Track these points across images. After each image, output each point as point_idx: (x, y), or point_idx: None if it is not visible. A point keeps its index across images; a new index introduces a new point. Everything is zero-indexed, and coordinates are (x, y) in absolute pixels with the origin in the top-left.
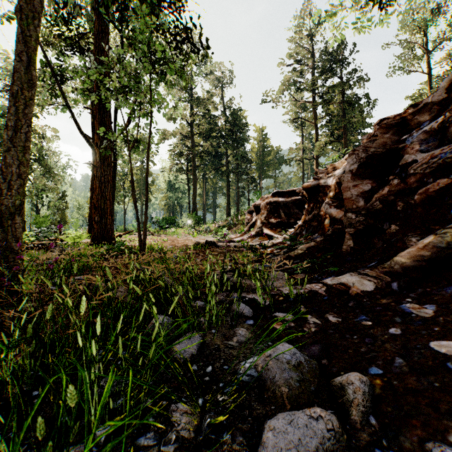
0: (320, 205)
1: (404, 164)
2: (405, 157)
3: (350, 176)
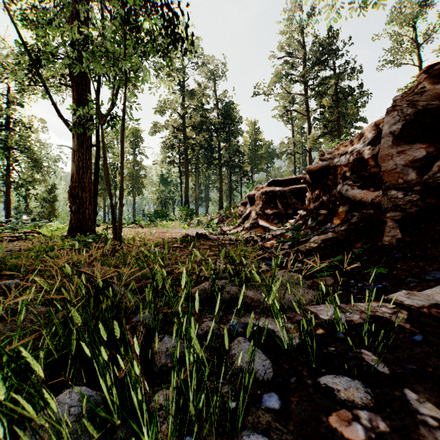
0: (331, 189)
1: None
2: None
3: (391, 140)
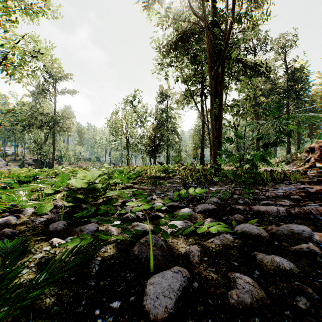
0: None
1: None
2: None
3: None
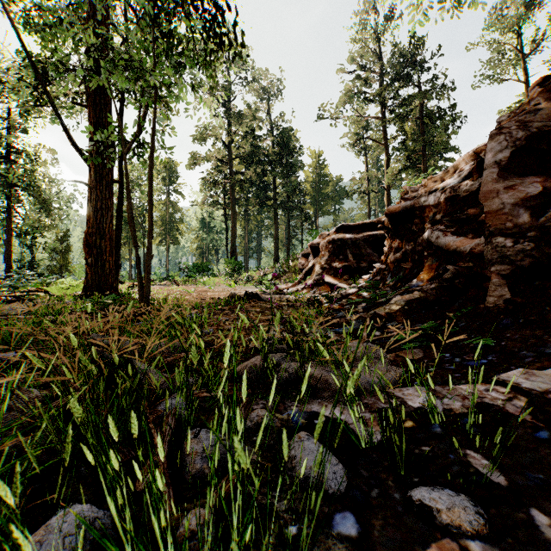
0: (417, 236)
1: None
2: None
3: (497, 172)
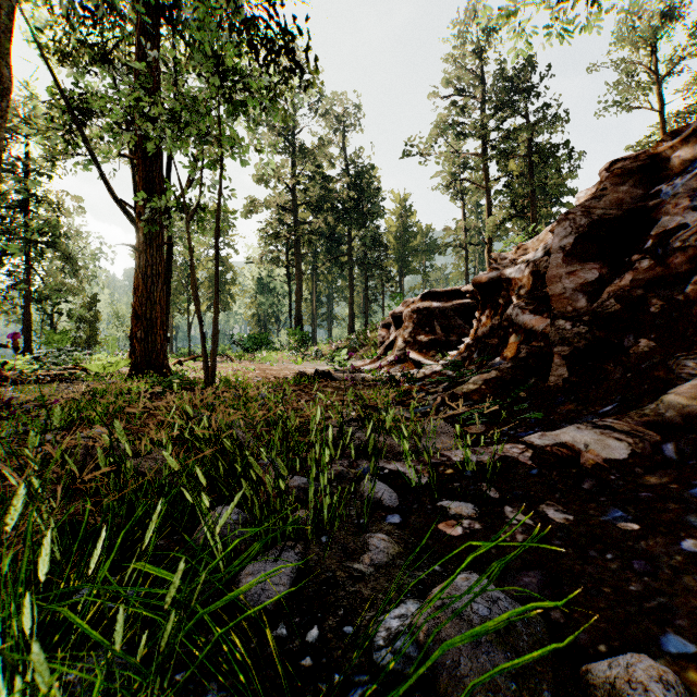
0: (503, 310)
1: (660, 233)
2: (662, 220)
3: (561, 258)
